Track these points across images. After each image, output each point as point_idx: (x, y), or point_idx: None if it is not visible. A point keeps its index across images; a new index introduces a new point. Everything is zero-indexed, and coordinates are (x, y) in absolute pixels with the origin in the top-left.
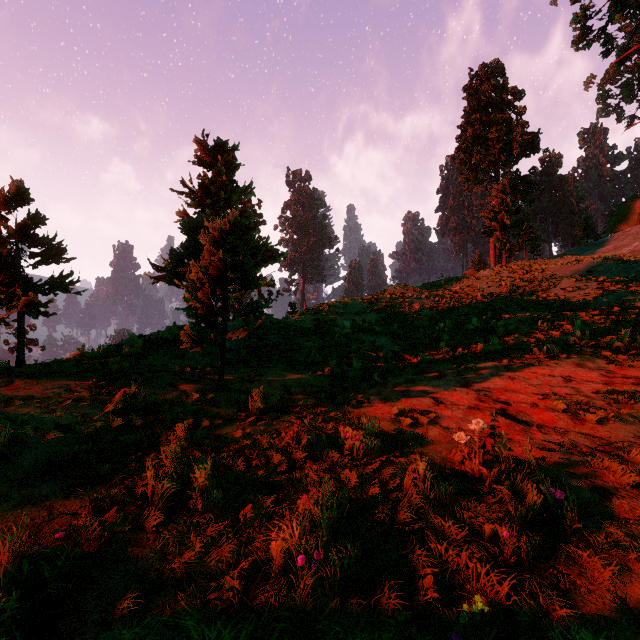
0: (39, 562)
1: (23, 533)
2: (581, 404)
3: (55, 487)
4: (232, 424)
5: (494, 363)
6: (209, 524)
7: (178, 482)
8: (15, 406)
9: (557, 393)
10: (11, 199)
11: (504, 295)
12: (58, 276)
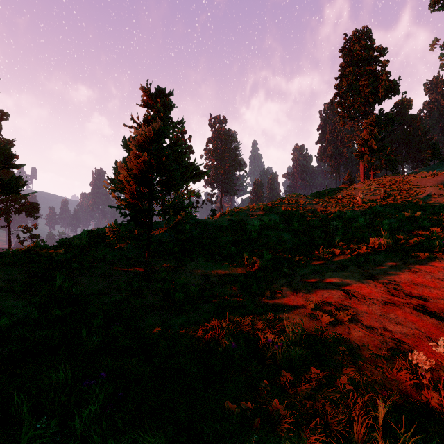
0: None
1: None
2: None
3: None
4: (153, 315)
5: (389, 256)
6: None
7: (58, 418)
8: None
9: None
10: None
11: (379, 201)
12: (9, 179)
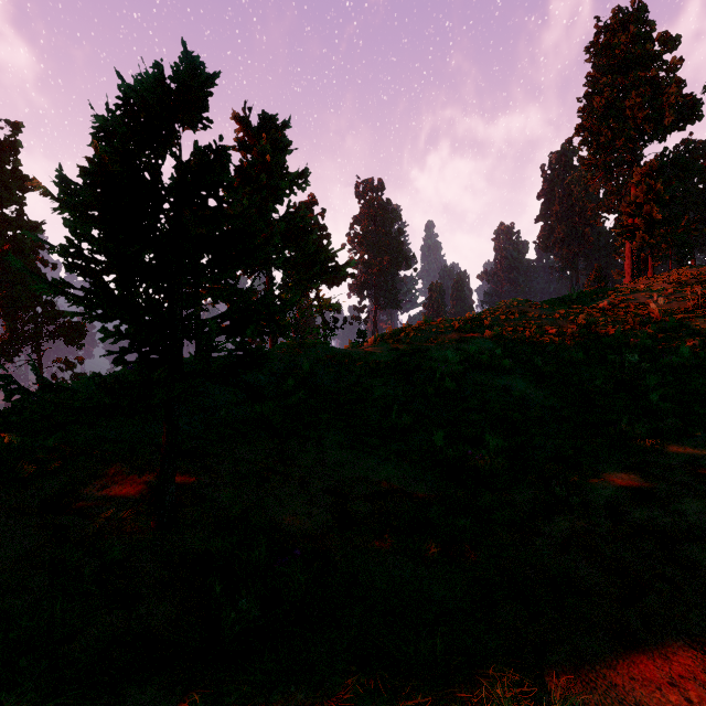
0: None
1: None
2: None
3: None
4: None
5: None
6: None
7: None
8: None
9: None
10: None
11: (694, 311)
12: None
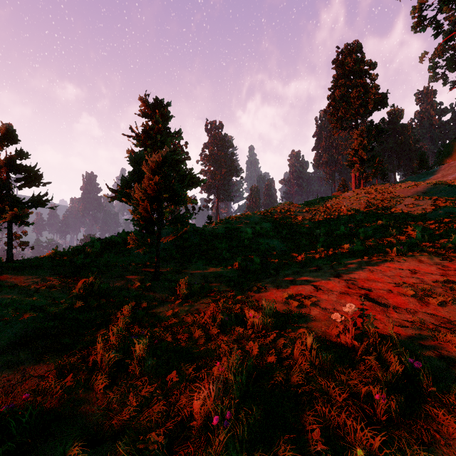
0: (7, 420)
1: (0, 392)
2: (425, 291)
3: (29, 354)
4: (164, 305)
5: (357, 259)
6: (144, 385)
7: (121, 351)
8: (2, 292)
9: (406, 282)
10: (2, 139)
11: (363, 210)
12: (37, 195)
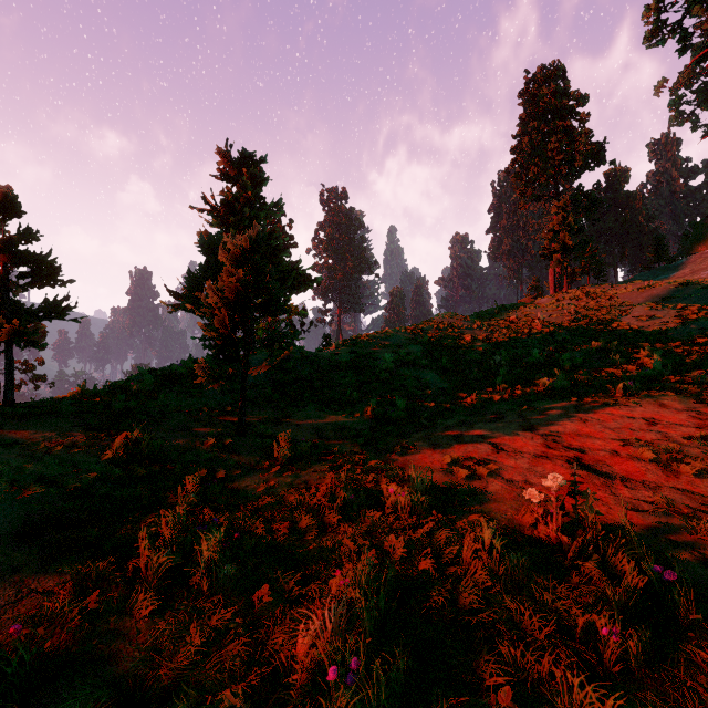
0: None
1: None
2: (672, 452)
3: (30, 556)
4: (253, 475)
5: (561, 402)
6: (216, 608)
7: (180, 551)
8: None
9: (641, 438)
10: None
11: (567, 325)
12: (53, 301)
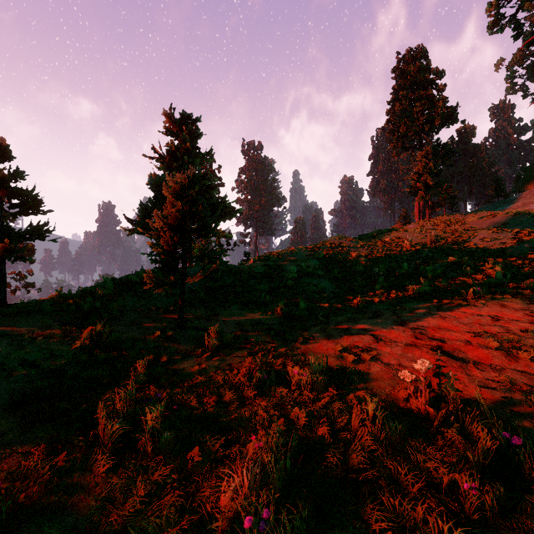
0: None
1: None
2: (512, 342)
3: (14, 423)
4: (189, 359)
5: (425, 303)
6: (158, 466)
7: (130, 420)
8: None
9: (488, 331)
10: None
11: (429, 244)
12: (36, 225)
